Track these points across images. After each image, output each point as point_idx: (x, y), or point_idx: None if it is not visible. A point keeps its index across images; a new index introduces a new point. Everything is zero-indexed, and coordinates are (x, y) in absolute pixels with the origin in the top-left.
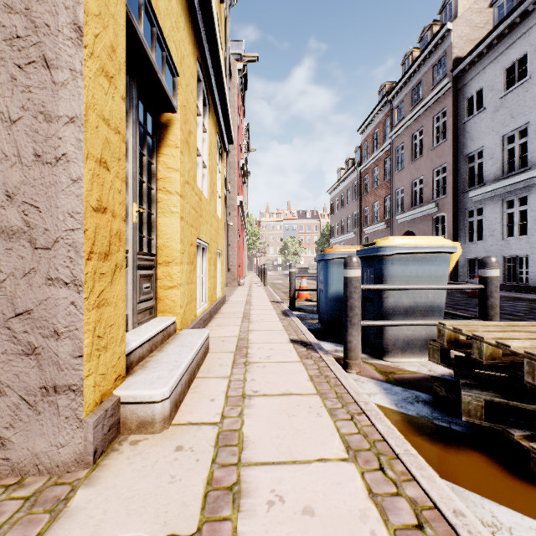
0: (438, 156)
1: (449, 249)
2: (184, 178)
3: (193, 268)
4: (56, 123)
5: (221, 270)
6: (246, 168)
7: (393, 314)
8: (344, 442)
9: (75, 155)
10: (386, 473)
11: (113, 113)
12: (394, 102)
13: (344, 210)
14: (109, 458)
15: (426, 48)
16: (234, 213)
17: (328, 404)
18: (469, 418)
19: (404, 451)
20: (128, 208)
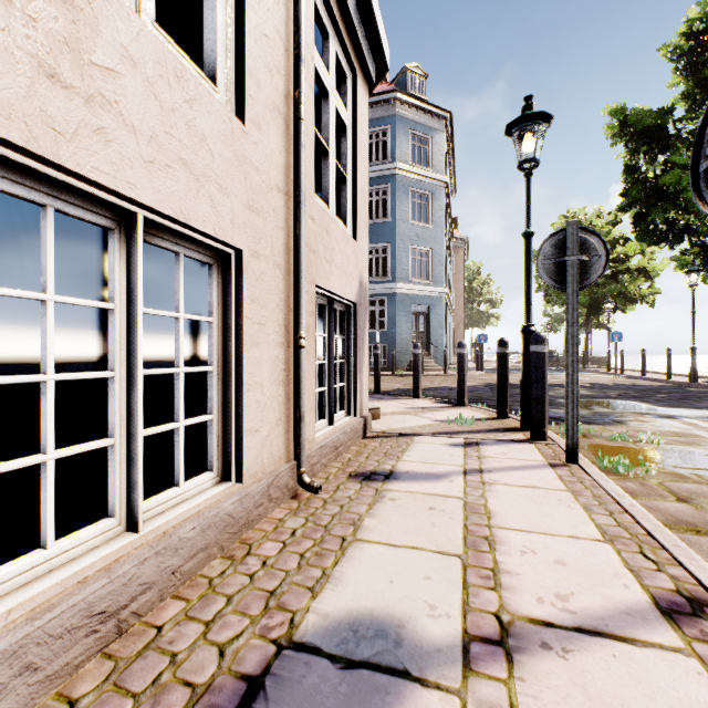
0: None
1: None
2: None
3: None
4: None
5: None
6: None
7: None
8: None
9: None
10: None
11: None
12: None
13: None
14: None
15: None
16: None
17: None
18: None
19: None
20: None
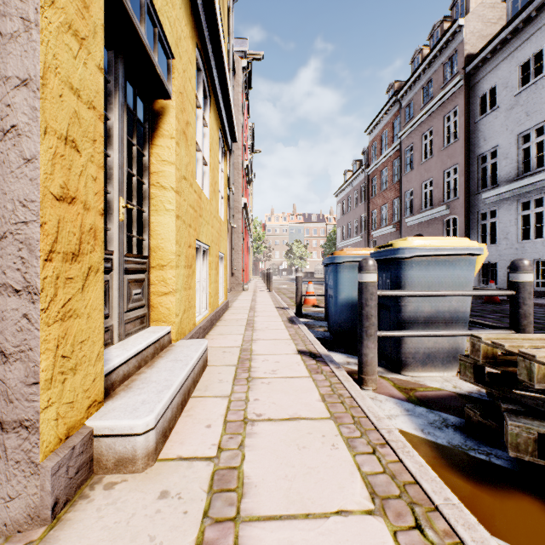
0: (449, 156)
1: (475, 250)
2: (181, 173)
3: (192, 272)
4: (3, 86)
5: (224, 275)
6: (251, 170)
7: (412, 323)
8: (368, 486)
9: (29, 127)
10: (425, 534)
11: (85, 83)
12: (403, 101)
13: (351, 213)
14: (75, 509)
15: (437, 45)
16: (238, 216)
17: (345, 432)
18: (517, 453)
19: (444, 501)
20: (113, 203)
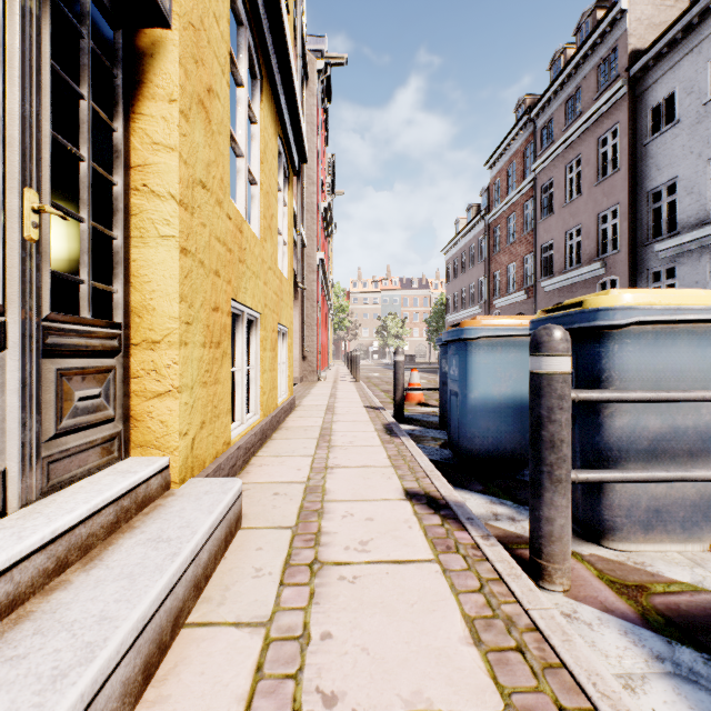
0: (605, 194)
1: None
2: (193, 172)
3: (221, 354)
4: None
5: (288, 359)
6: (330, 218)
7: (625, 451)
8: None
9: None
10: None
11: None
12: (539, 121)
13: (466, 276)
14: None
15: (588, 40)
16: (312, 277)
17: None
18: None
19: None
20: None
